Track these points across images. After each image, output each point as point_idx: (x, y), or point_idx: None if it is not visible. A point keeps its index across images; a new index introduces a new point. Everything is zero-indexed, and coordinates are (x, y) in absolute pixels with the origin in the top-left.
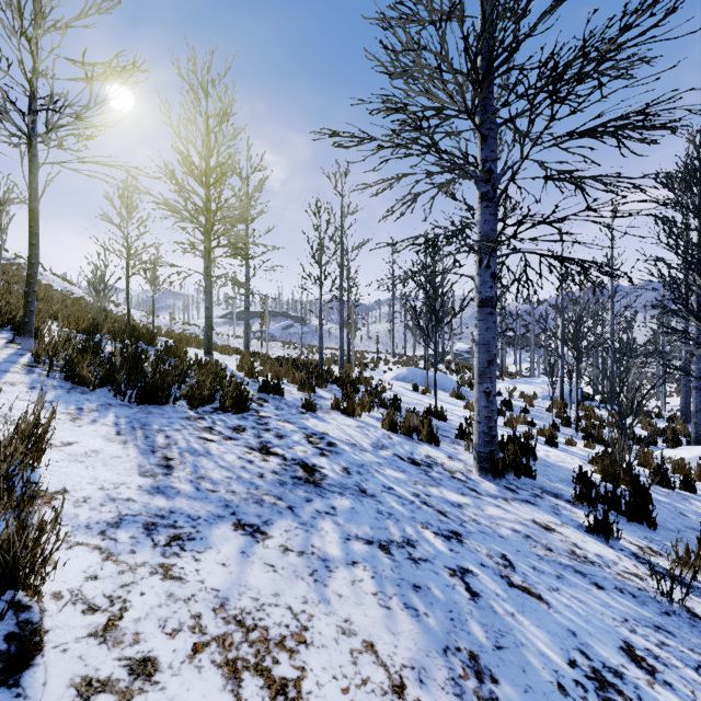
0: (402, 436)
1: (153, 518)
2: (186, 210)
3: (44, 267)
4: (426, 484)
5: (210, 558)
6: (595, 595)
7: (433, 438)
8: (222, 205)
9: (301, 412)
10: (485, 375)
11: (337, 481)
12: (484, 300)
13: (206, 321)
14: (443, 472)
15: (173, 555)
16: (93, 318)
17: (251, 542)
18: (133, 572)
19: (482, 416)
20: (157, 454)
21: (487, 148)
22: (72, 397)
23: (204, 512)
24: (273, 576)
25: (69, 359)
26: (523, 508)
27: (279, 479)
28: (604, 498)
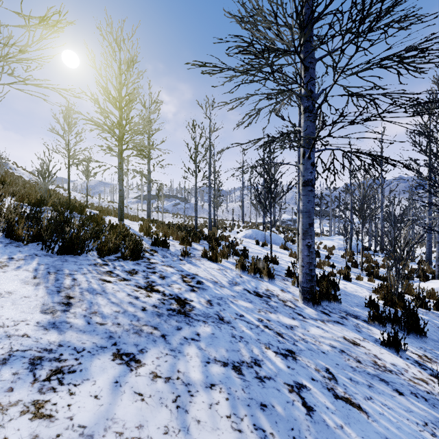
0: (249, 275)
1: (41, 352)
2: (105, 124)
3: (17, 165)
4: (267, 311)
5: (85, 390)
6: (398, 401)
7: (270, 277)
8: (129, 121)
9: (180, 259)
10: (307, 233)
11: (202, 311)
12: (306, 181)
13: (119, 198)
14: (278, 301)
15: (49, 390)
16: (40, 195)
17: (125, 371)
18: (3, 413)
19: (305, 262)
20: (61, 293)
21: (309, 75)
22: (8, 249)
23: (89, 343)
24: (140, 406)
25: (9, 222)
26: (335, 328)
27: (158, 311)
28: (388, 318)
